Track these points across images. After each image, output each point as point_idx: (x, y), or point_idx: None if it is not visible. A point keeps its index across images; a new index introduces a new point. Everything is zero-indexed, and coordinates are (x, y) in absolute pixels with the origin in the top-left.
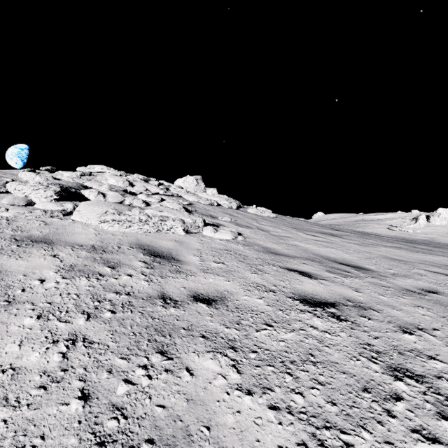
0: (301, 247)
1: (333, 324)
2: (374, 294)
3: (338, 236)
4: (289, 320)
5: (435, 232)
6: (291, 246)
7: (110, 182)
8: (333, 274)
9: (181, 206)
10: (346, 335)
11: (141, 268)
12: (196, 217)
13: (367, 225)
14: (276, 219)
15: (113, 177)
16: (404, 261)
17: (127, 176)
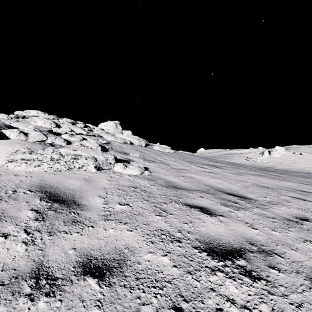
0: (195, 179)
1: (249, 288)
2: (267, 229)
3: (219, 167)
4: (201, 291)
5: (274, 162)
6: (188, 178)
7: (39, 123)
8: (227, 208)
9: (99, 144)
10: (268, 309)
11: (27, 221)
12: (108, 155)
13: (233, 157)
14: (174, 154)
15: (42, 119)
16: (270, 188)
17: (59, 119)
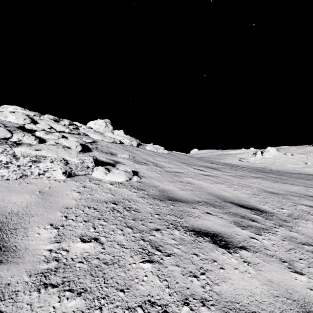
0: (195, 185)
1: None
2: None
3: (217, 169)
4: None
5: (266, 162)
6: (186, 184)
7: (10, 119)
8: (245, 230)
9: (81, 143)
10: None
11: None
12: (85, 156)
13: (226, 157)
14: (168, 155)
15: (14, 114)
16: (280, 194)
17: (41, 116)
